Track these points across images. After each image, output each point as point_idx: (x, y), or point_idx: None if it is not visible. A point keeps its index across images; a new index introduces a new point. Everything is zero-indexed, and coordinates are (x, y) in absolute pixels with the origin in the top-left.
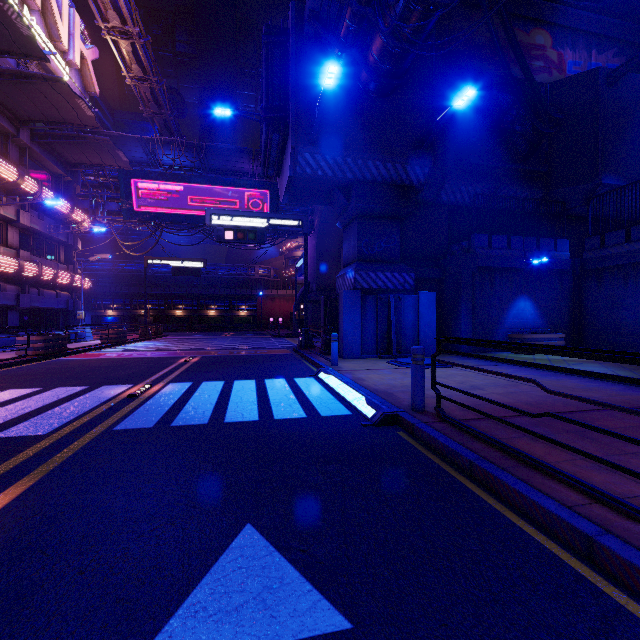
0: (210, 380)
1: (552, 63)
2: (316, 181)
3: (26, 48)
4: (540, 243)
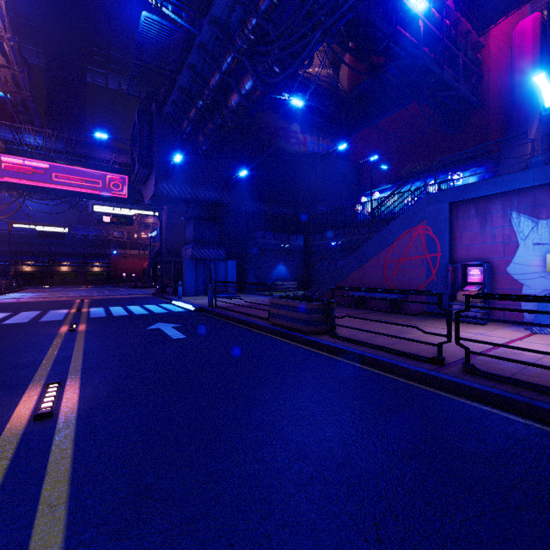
0: (112, 306)
1: (300, 141)
2: (169, 197)
3: None
4: (289, 237)
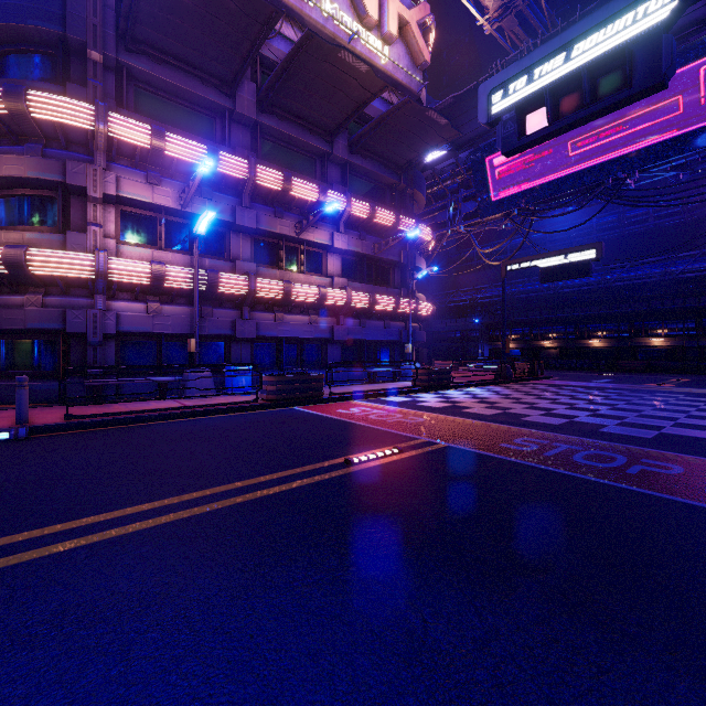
0: None
1: None
2: None
3: (258, 14)
4: None
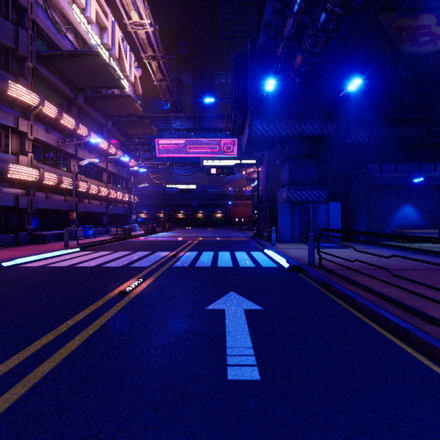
0: (206, 251)
1: (436, 36)
2: (263, 138)
3: (116, 84)
4: (422, 167)
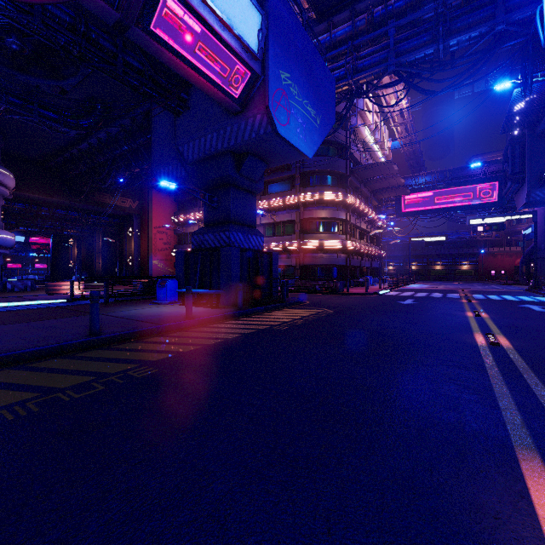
0: (488, 295)
1: None
2: (543, 201)
3: (392, 172)
4: None
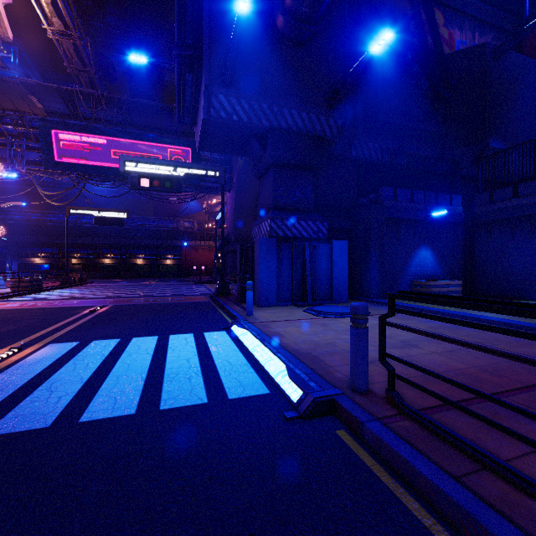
0: (103, 338)
1: (444, 40)
2: (231, 127)
3: None
4: (438, 197)
